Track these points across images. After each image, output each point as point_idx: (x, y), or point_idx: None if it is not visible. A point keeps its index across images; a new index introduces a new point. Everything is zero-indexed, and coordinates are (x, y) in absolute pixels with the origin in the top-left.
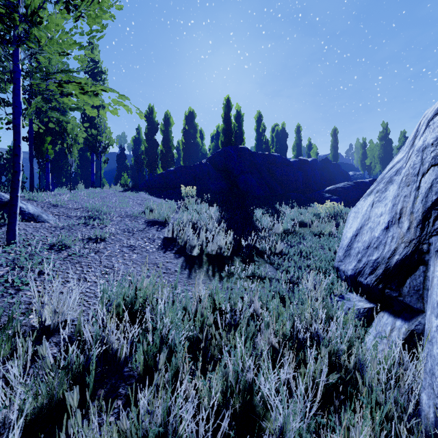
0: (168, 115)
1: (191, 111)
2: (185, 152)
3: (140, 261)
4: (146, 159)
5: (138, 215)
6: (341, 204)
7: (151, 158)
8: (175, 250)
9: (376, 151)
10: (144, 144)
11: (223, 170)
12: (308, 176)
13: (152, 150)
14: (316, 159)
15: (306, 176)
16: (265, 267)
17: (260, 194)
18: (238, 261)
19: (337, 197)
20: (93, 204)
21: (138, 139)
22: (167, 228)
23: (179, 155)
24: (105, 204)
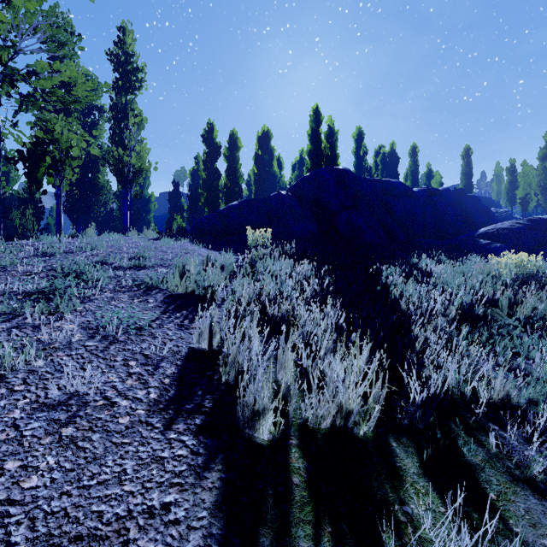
0: (234, 135)
1: (266, 130)
2: (257, 186)
3: (37, 517)
4: (204, 195)
5: (155, 286)
6: (539, 258)
7: (211, 193)
8: (204, 412)
9: (532, 177)
10: (202, 175)
11: (313, 204)
12: (439, 213)
13: (213, 183)
14: (448, 189)
15: (437, 214)
16: (541, 529)
17: (371, 241)
18: (415, 473)
19: (502, 244)
20: (71, 264)
21: (197, 171)
22: (196, 328)
23: (250, 191)
24: (106, 261)
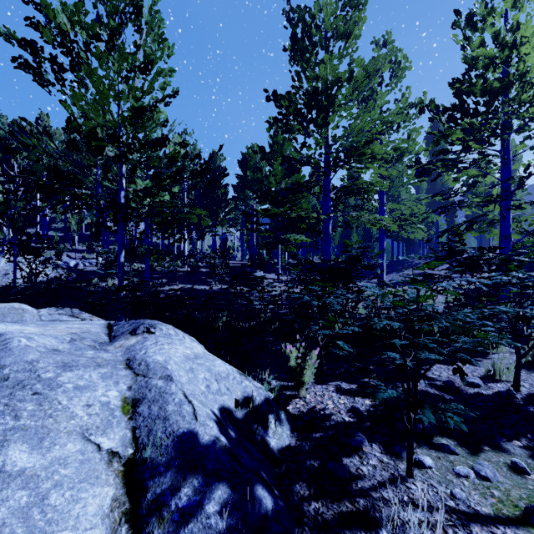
0: None
1: None
2: None
3: None
4: None
5: None
6: None
7: None
8: None
9: None
10: None
11: None
12: None
13: None
14: None
15: None
16: None
17: None
18: None
19: None
20: None
21: None
22: None
23: None
24: None
